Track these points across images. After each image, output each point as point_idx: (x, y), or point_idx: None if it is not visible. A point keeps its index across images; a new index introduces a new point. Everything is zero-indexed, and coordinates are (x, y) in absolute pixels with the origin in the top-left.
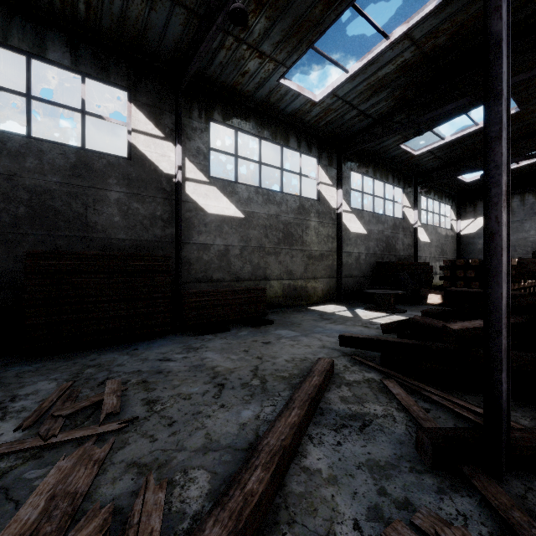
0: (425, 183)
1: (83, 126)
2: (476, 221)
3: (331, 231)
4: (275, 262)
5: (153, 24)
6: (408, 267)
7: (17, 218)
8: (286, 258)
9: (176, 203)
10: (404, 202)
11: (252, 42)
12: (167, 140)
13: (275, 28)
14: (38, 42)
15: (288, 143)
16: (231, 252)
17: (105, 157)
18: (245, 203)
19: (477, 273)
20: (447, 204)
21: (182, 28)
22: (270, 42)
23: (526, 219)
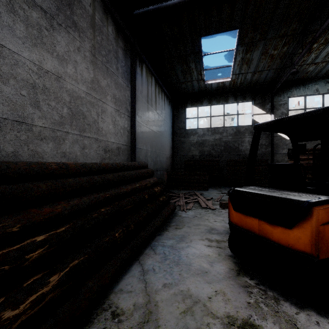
0: None
1: (237, 119)
2: None
3: None
4: None
5: (261, 78)
6: None
7: (221, 150)
8: None
9: (271, 138)
10: None
11: (308, 62)
12: (267, 113)
13: (321, 54)
14: (226, 99)
15: None
16: None
17: (244, 127)
18: None
19: None
20: None
21: (273, 74)
22: (319, 58)
23: None
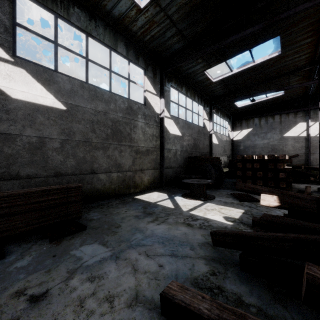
0: (216, 104)
1: None
2: (242, 132)
3: (155, 131)
4: (103, 156)
5: None
6: (208, 160)
7: None
8: (114, 152)
9: None
10: (204, 116)
11: None
12: None
13: None
14: None
15: (117, 48)
16: (48, 145)
17: None
18: (68, 95)
19: (260, 165)
20: (227, 121)
21: None
22: None
23: (268, 132)
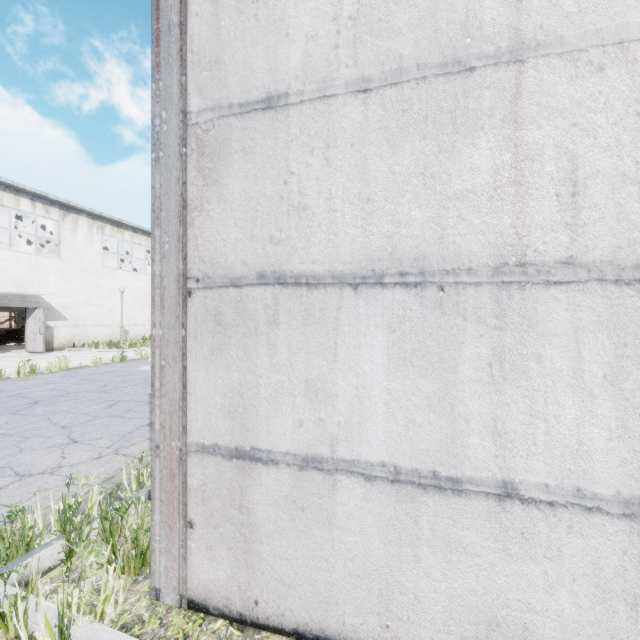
0: None
1: None
2: None
3: None
4: None
5: None
6: None
7: None
8: None
9: None
10: None
11: None
12: None
13: None
14: None
15: None
16: None
17: None
18: None
19: None
20: None
21: None
22: None
23: None
